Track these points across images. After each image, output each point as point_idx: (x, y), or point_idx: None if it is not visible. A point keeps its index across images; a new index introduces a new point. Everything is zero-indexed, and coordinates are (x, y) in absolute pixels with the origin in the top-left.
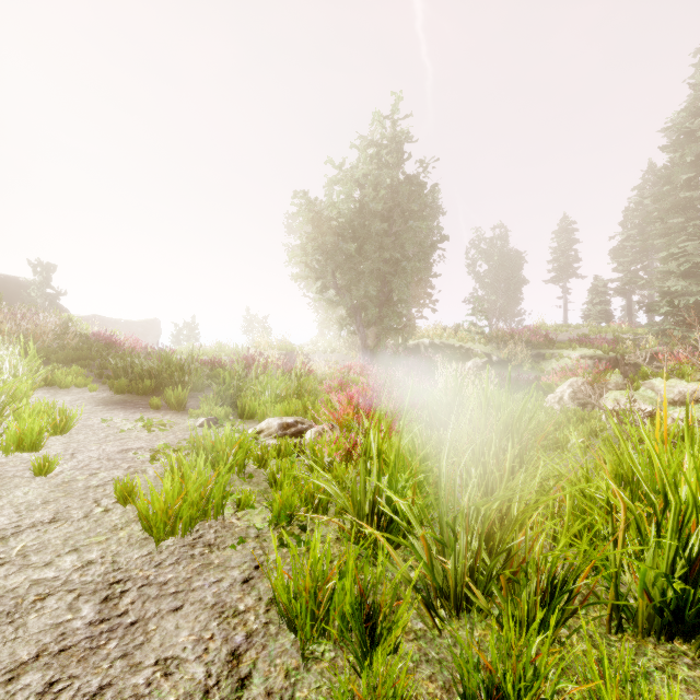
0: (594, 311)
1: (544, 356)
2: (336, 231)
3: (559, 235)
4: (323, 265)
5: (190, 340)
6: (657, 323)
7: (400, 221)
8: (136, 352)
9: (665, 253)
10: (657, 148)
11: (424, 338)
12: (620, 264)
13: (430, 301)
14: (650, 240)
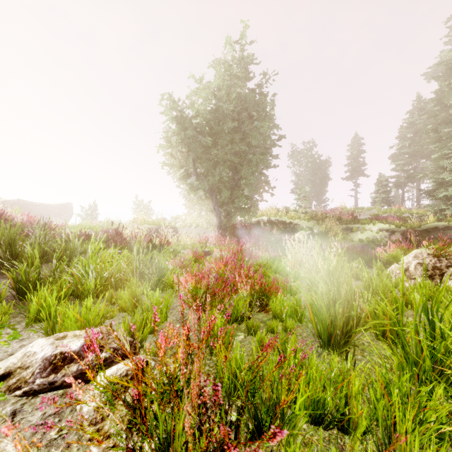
0: (379, 198)
1: (351, 229)
2: (196, 128)
3: (352, 147)
4: (185, 155)
5: (93, 218)
6: (436, 204)
7: (247, 122)
8: (22, 226)
9: (435, 155)
10: (432, 78)
11: (263, 216)
12: (398, 165)
13: (269, 187)
14: (426, 145)
